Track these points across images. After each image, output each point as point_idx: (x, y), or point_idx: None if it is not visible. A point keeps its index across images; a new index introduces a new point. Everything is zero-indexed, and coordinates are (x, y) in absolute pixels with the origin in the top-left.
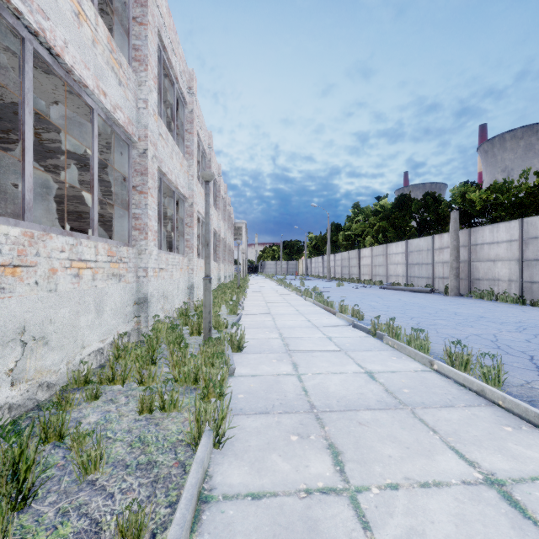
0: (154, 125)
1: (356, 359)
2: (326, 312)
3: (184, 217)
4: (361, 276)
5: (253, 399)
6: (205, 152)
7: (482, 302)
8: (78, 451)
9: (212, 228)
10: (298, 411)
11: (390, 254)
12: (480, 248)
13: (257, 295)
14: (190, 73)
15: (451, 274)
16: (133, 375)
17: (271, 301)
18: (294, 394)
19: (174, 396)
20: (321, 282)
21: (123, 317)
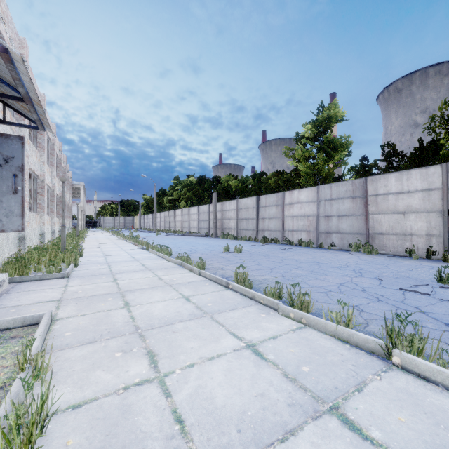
0: (27, 146)
1: (132, 255)
2: (134, 245)
3: (36, 189)
4: (176, 228)
5: (87, 263)
6: (50, 139)
7: (221, 239)
8: (35, 266)
9: (55, 193)
10: (102, 263)
11: (191, 214)
12: (226, 213)
13: (93, 241)
14: (42, 95)
15: (213, 226)
16: (33, 262)
17: (103, 243)
18: (102, 262)
19: (58, 261)
20: (148, 233)
21: (14, 245)
